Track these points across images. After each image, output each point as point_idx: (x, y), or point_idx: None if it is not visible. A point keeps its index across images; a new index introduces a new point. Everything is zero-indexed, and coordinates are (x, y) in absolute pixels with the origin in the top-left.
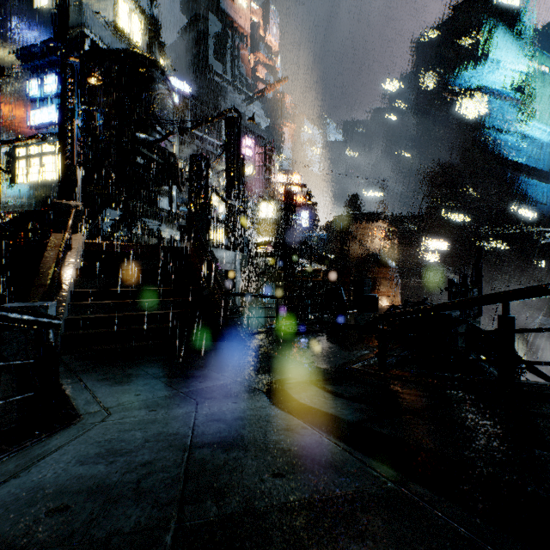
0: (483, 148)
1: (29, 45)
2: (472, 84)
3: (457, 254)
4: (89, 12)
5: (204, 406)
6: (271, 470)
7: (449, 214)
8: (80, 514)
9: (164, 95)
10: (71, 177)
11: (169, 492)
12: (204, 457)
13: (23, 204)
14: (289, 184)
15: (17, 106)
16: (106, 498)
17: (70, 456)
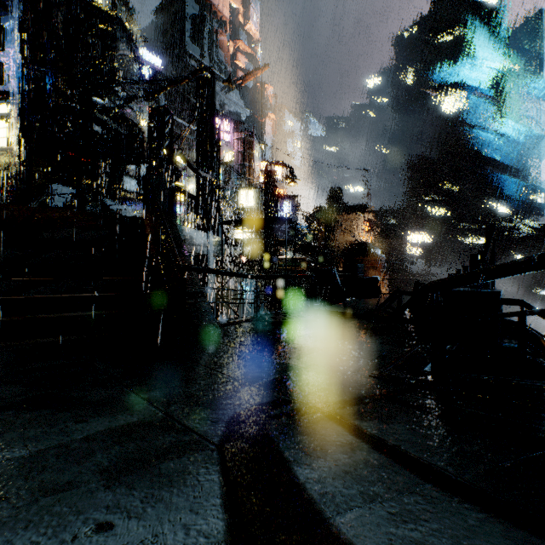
0: (461, 143)
1: None
2: (451, 80)
3: (437, 248)
4: None
5: None
6: None
7: (430, 208)
8: None
9: (127, 57)
10: None
11: None
12: None
13: None
14: (270, 163)
15: None
16: None
17: None
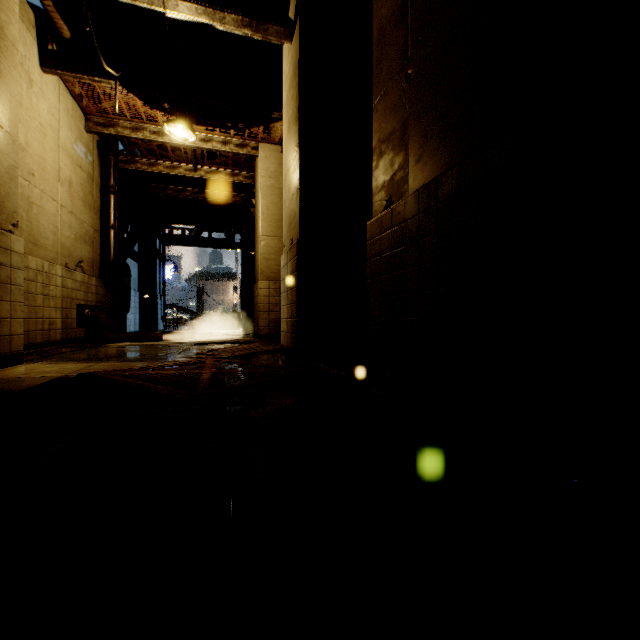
0: None
1: None
2: None
3: None
4: None
5: None
6: None
7: None
8: None
9: None
10: None
11: None
12: None
13: None
14: None
15: None
16: None
17: None
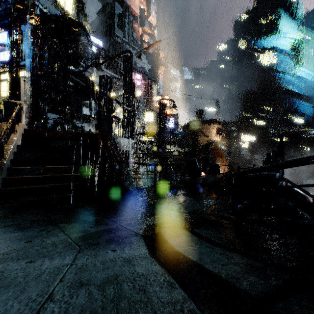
0: (273, 82)
1: (0, 10)
2: (267, 46)
3: (259, 144)
4: None
5: (84, 255)
6: None
7: (255, 120)
8: None
9: (85, 44)
10: (16, 84)
11: None
12: None
13: None
14: (162, 99)
15: None
16: None
17: None
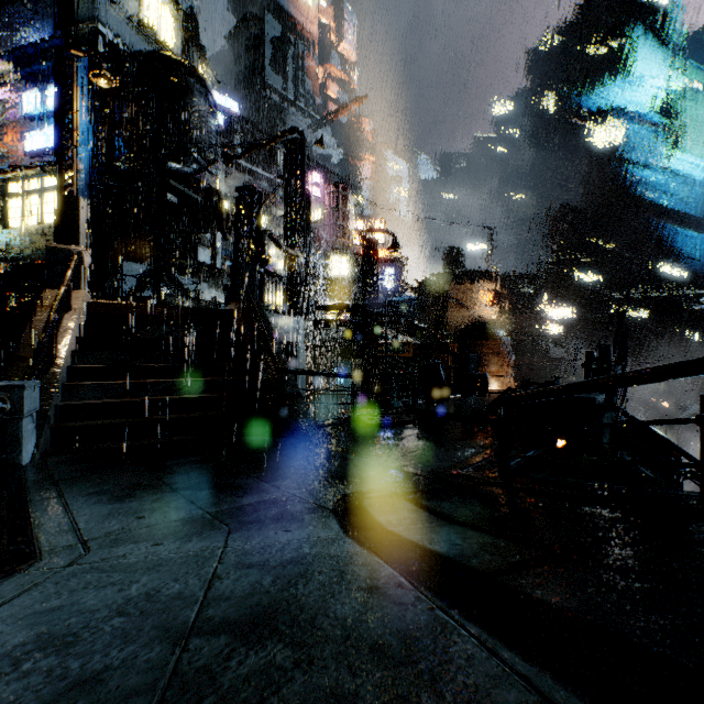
0: (618, 187)
1: (24, 44)
2: (604, 105)
3: (586, 324)
4: (105, 1)
5: (240, 536)
6: None
7: (576, 272)
8: None
9: (204, 113)
10: (72, 213)
11: None
12: (209, 663)
13: (18, 256)
14: (368, 230)
15: (10, 126)
16: None
17: None
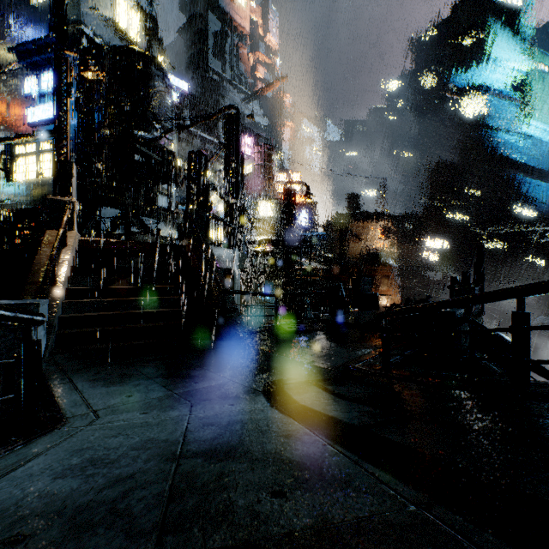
0: (482, 147)
1: (26, 41)
2: (471, 83)
3: (457, 253)
4: (87, 8)
5: (199, 408)
6: (269, 487)
7: (449, 213)
8: (36, 547)
9: (162, 93)
10: (67, 173)
11: (148, 517)
12: (194, 470)
13: (20, 203)
14: (288, 182)
15: (14, 103)
16: (72, 523)
17: (43, 468)
